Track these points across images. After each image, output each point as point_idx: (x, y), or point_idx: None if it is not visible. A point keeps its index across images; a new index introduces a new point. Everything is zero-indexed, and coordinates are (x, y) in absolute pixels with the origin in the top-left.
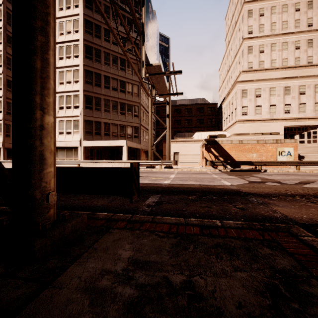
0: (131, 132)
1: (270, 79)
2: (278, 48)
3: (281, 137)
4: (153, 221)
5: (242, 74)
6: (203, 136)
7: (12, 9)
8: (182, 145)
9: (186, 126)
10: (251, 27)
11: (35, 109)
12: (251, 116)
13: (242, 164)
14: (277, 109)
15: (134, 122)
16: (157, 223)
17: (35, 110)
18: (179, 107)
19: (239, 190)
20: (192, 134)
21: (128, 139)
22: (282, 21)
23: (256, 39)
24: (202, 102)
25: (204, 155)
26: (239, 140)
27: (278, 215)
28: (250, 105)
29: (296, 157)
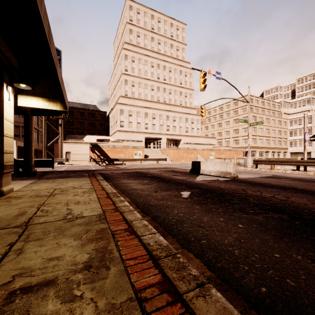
0: (18, 131)
1: (137, 106)
2: (142, 86)
3: (143, 144)
4: (59, 173)
5: (121, 98)
6: (93, 139)
7: (25, 124)
8: (73, 146)
9: (78, 127)
10: (127, 66)
11: (31, 147)
12: (126, 128)
13: (112, 160)
14: (141, 126)
15: (22, 122)
16: (61, 173)
17: (31, 147)
18: (71, 109)
19: (96, 170)
20: (83, 137)
21: (15, 138)
22: (145, 70)
23: (130, 76)
24: (94, 108)
25: (90, 155)
26: (113, 145)
27: (98, 172)
28: (125, 121)
29: (143, 156)
